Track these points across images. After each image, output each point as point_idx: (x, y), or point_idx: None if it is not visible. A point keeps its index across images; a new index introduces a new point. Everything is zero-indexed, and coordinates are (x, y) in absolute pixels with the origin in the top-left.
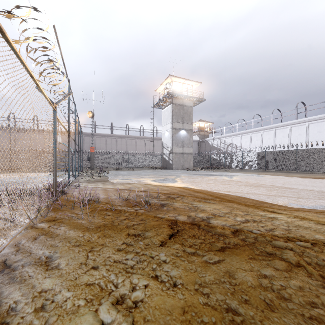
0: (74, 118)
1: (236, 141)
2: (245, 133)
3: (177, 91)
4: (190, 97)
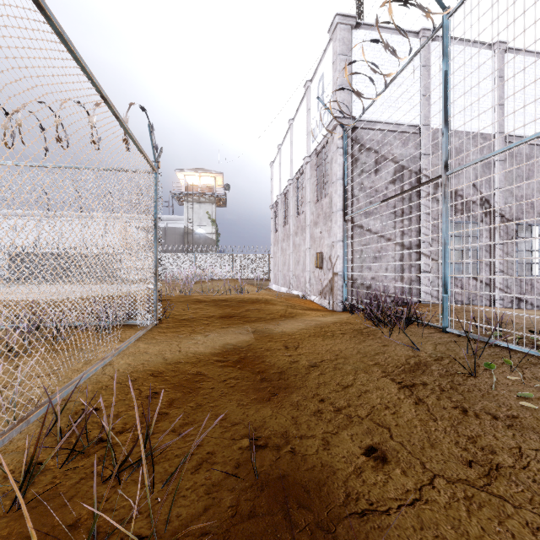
0: None
1: None
2: None
3: None
4: None
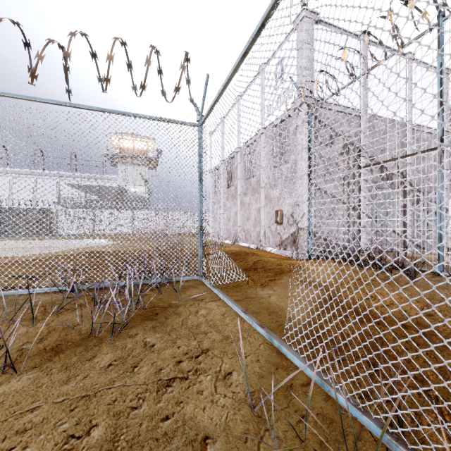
0: None
1: None
2: None
3: None
4: None
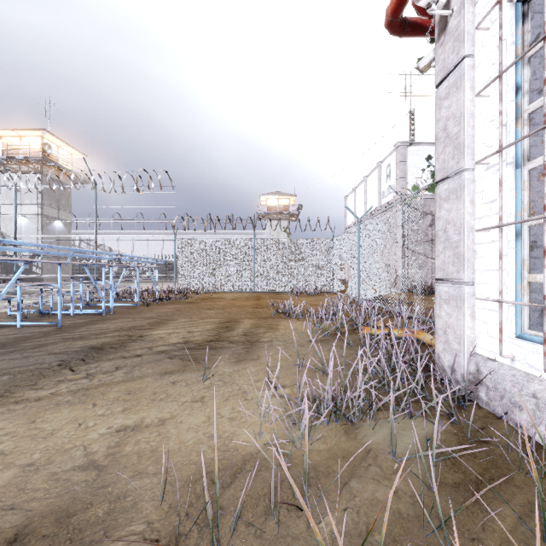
0: (15, 204)
1: (112, 242)
2: (125, 234)
3: (50, 155)
4: (76, 174)
